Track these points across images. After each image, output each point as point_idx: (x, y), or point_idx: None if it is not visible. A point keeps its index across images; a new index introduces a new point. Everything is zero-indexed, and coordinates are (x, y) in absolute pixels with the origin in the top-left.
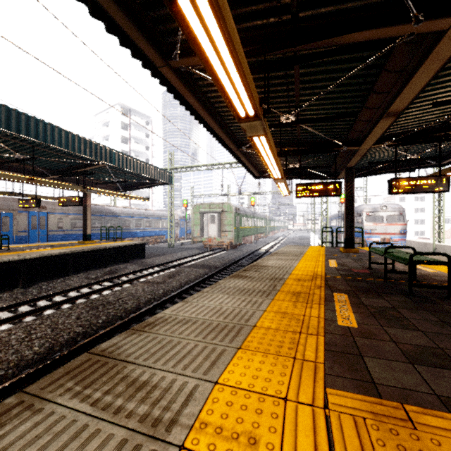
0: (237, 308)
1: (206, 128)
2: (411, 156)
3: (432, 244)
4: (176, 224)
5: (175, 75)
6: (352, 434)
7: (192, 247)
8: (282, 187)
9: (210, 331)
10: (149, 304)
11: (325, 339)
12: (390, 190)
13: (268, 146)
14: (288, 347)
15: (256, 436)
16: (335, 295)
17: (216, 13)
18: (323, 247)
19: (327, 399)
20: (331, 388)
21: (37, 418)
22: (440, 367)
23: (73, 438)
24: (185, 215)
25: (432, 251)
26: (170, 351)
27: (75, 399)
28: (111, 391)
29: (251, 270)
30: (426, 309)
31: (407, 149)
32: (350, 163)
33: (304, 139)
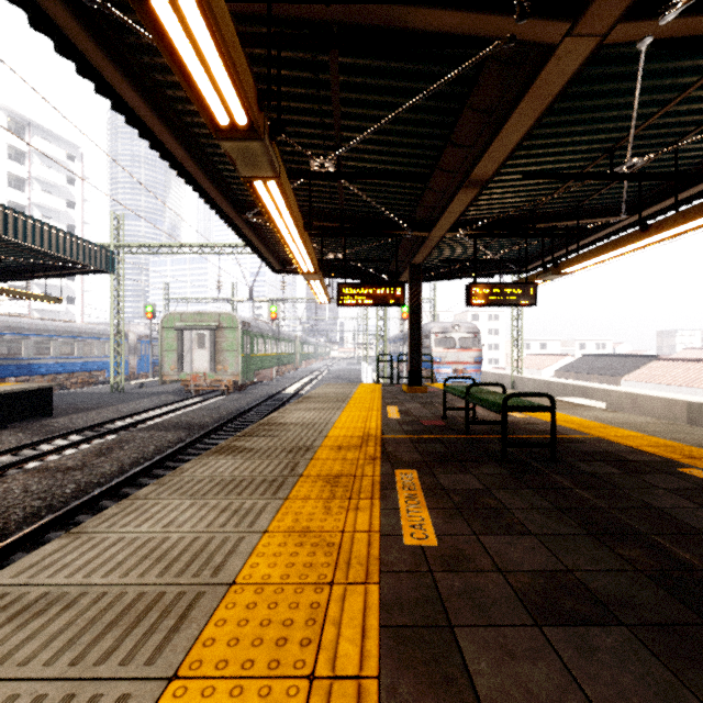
0: (203, 533)
1: (169, 162)
2: (491, 255)
3: (510, 376)
4: (132, 349)
5: (71, 14)
6: None
7: (161, 391)
8: (317, 289)
9: (106, 627)
10: (33, 520)
11: (382, 591)
12: (469, 300)
13: (287, 206)
14: (301, 637)
15: None
16: (397, 474)
17: None
18: (379, 385)
19: None
20: None
21: None
22: (583, 622)
23: None
24: (150, 334)
25: (510, 386)
26: None
27: None
28: None
29: (257, 435)
30: (530, 486)
31: (487, 244)
32: (417, 257)
33: (350, 211)
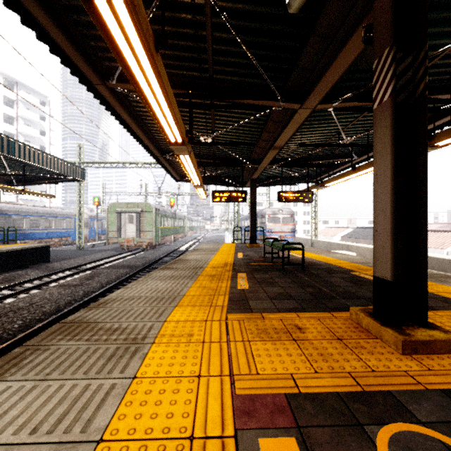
0: (169, 287)
1: (134, 136)
2: (293, 174)
3: (311, 240)
4: (85, 224)
5: (109, 93)
6: (237, 325)
7: (106, 249)
8: (201, 192)
9: (153, 301)
10: (69, 305)
11: (229, 296)
12: (279, 200)
13: (191, 161)
14: (207, 302)
15: (191, 334)
16: (238, 274)
17: (162, 88)
18: (234, 244)
19: (227, 317)
20: (230, 314)
21: (50, 352)
22: (283, 299)
23: (84, 352)
24: (97, 215)
25: (311, 245)
26: (128, 313)
27: (71, 341)
28: (95, 335)
29: (176, 264)
30: (288, 277)
31: (291, 169)
32: (253, 176)
33: (218, 154)
